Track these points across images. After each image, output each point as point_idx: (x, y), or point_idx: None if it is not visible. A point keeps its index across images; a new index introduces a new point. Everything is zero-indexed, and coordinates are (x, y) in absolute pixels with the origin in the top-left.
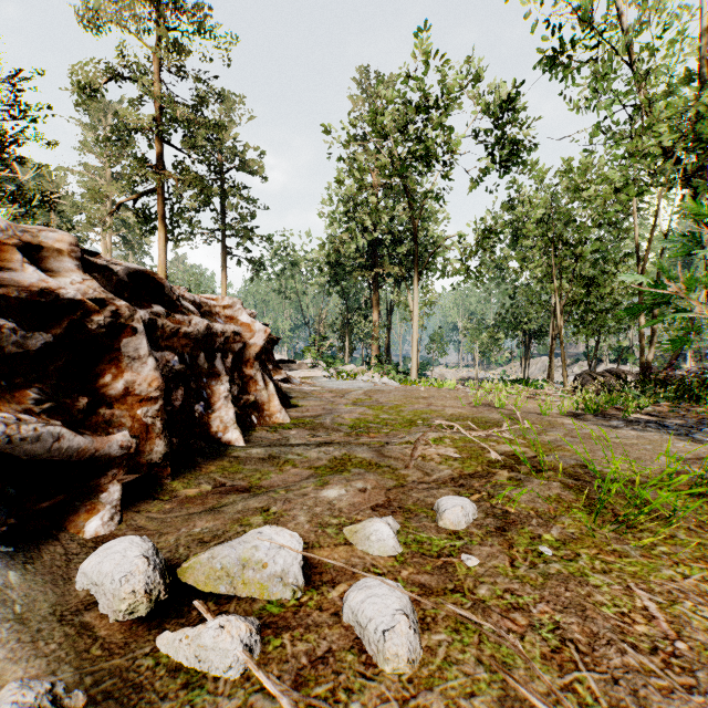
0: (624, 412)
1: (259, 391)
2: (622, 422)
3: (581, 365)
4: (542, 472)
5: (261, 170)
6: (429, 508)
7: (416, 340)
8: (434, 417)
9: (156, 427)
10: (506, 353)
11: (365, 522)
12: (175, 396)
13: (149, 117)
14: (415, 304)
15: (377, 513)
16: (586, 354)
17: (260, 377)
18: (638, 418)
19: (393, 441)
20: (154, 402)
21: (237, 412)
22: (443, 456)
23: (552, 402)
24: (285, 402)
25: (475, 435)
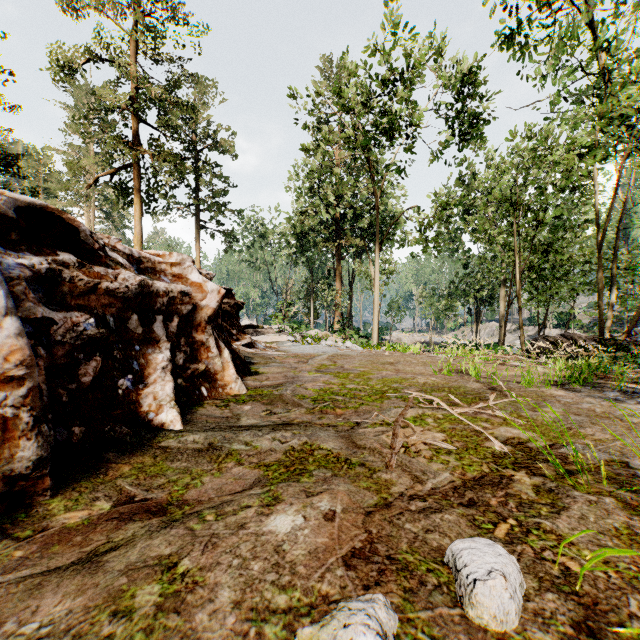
0: (618, 381)
1: (211, 358)
2: (617, 393)
3: (526, 330)
4: (574, 476)
5: (232, 149)
6: (438, 560)
7: (377, 306)
8: (406, 387)
9: (21, 421)
10: (459, 319)
11: (336, 626)
12: (84, 370)
13: (124, 95)
14: (376, 272)
15: (355, 576)
16: (531, 320)
17: (213, 343)
18: (630, 388)
19: (364, 422)
20: (18, 383)
21: (181, 384)
22: (430, 445)
23: (524, 368)
24: (244, 369)
25: (459, 411)
